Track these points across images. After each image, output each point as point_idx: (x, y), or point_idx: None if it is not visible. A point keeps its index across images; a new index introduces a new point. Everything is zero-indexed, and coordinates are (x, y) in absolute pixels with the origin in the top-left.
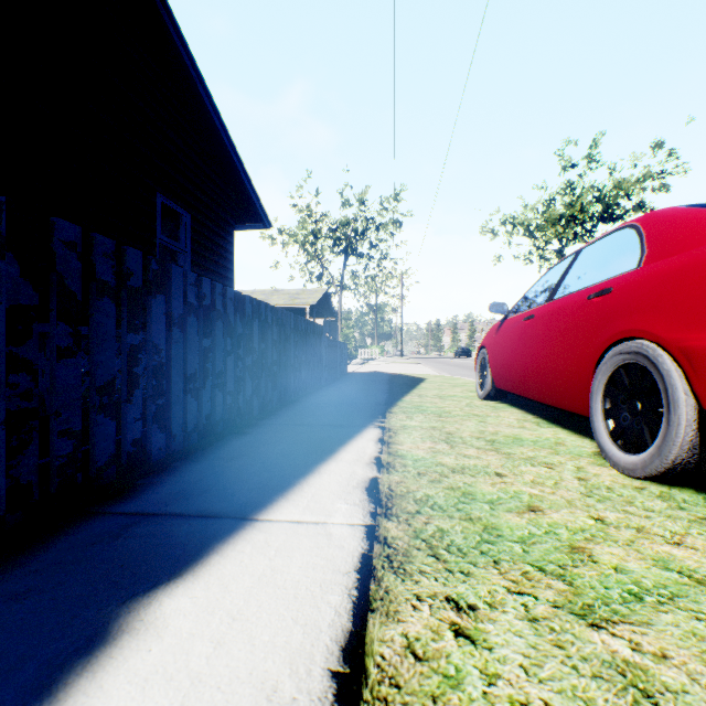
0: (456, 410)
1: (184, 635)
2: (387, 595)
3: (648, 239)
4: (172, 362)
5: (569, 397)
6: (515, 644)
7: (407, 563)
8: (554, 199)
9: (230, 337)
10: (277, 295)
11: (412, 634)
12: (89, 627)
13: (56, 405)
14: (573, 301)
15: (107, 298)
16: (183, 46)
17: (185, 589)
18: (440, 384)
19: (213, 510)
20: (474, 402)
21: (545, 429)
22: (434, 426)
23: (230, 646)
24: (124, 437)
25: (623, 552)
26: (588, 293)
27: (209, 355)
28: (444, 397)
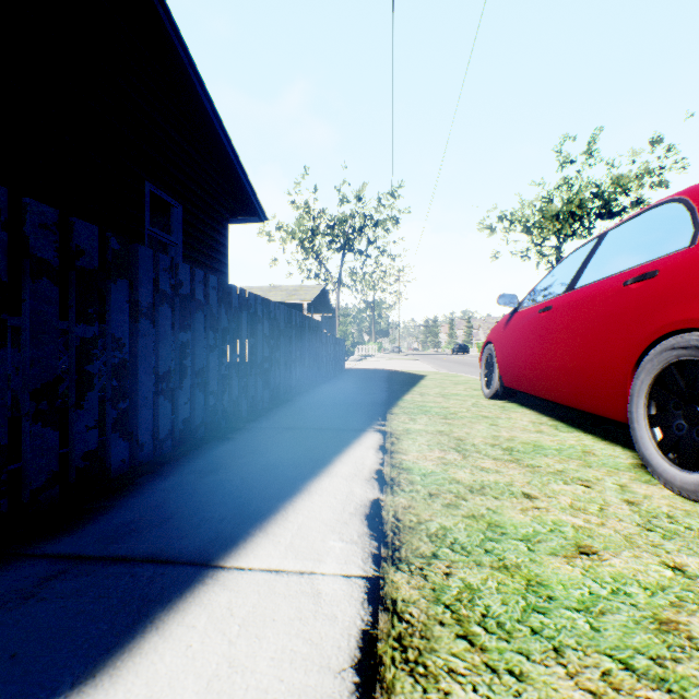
0: (462, 411)
1: None
2: None
3: None
4: (139, 359)
5: (599, 399)
6: None
7: (428, 652)
8: (552, 195)
9: (213, 330)
10: (275, 291)
11: None
12: None
13: None
14: (603, 289)
15: (46, 280)
16: (173, 28)
17: None
18: (441, 381)
19: (168, 550)
20: (481, 401)
21: (566, 434)
22: (440, 430)
23: None
24: (72, 450)
25: None
26: (623, 279)
27: (186, 351)
28: (447, 396)
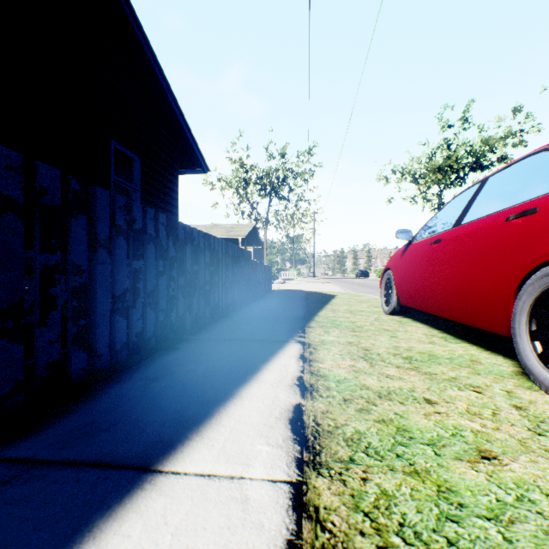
0: (367, 325)
1: None
2: None
3: None
4: (97, 282)
5: (484, 316)
6: None
7: None
8: (434, 152)
9: (162, 259)
10: (216, 228)
11: None
12: None
13: None
14: (487, 224)
15: (12, 214)
16: (133, 16)
17: None
18: (348, 300)
19: (113, 454)
20: (381, 316)
21: (454, 345)
22: (350, 341)
23: None
24: (36, 361)
25: None
26: (506, 215)
27: (139, 276)
28: (353, 312)
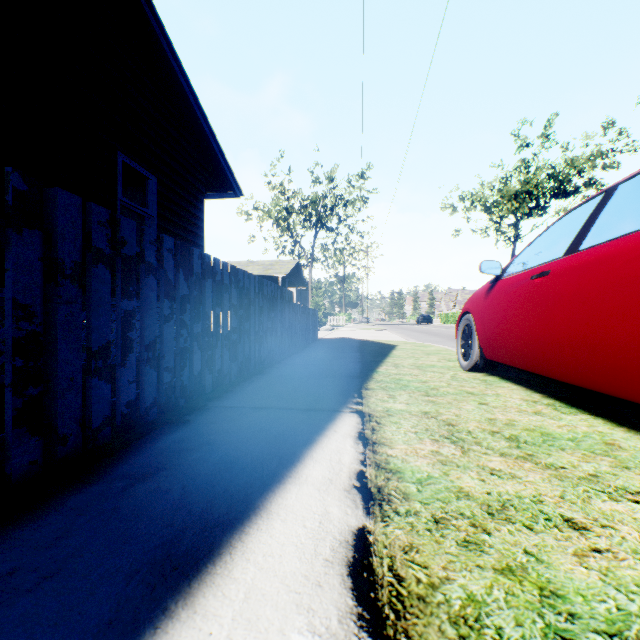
0: (443, 386)
1: None
2: None
3: None
4: (60, 331)
5: (623, 379)
6: None
7: None
8: (510, 176)
9: (168, 298)
10: (252, 266)
11: None
12: None
13: None
14: (628, 246)
15: None
16: None
17: None
18: (413, 351)
19: None
20: (459, 374)
21: (571, 417)
22: (425, 411)
23: None
24: None
25: None
26: None
27: (132, 321)
28: (422, 368)
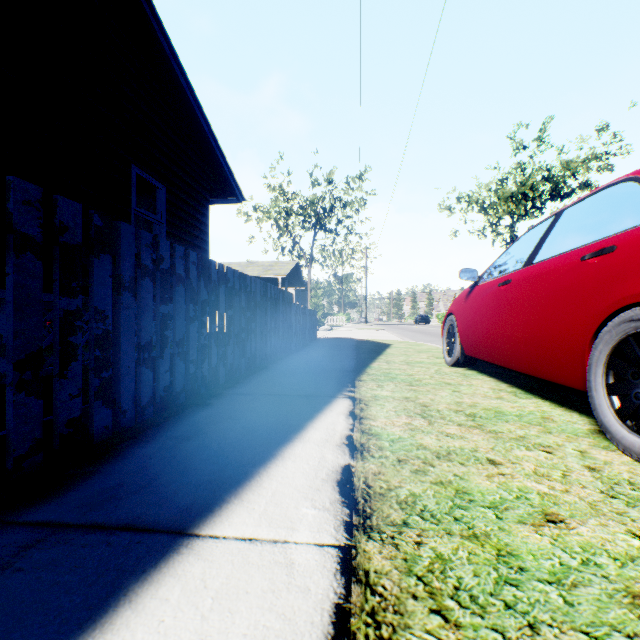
0: (426, 378)
1: None
2: None
3: None
4: (121, 330)
5: (557, 368)
6: None
7: (402, 629)
8: (506, 178)
9: (192, 303)
10: (252, 266)
11: None
12: None
13: None
14: (561, 264)
15: (30, 254)
16: (157, 22)
17: None
18: (406, 350)
19: (145, 518)
20: (443, 368)
21: (525, 400)
22: (406, 396)
23: None
24: (55, 417)
25: None
26: (581, 254)
27: (167, 322)
28: (411, 364)
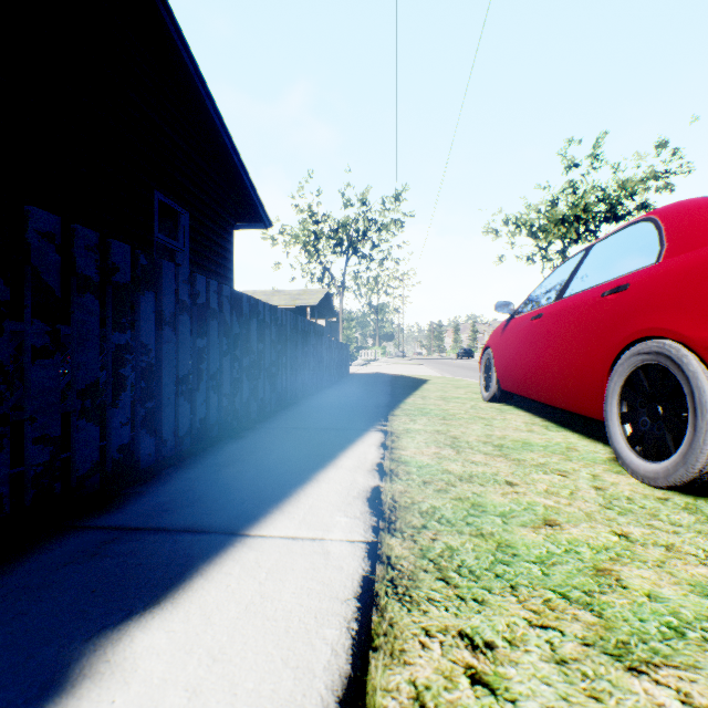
0: (460, 413)
1: (155, 682)
2: (392, 629)
3: (667, 232)
4: (163, 363)
5: (581, 400)
6: (543, 695)
7: (413, 588)
8: (557, 198)
9: (225, 336)
10: (278, 295)
11: (420, 681)
12: (46, 670)
13: (31, 409)
14: (585, 299)
15: (90, 294)
16: (181, 41)
17: (162, 621)
18: (443, 385)
19: (201, 523)
20: (479, 404)
21: (555, 433)
22: (438, 429)
23: (207, 697)
24: (109, 443)
25: (655, 575)
26: (602, 291)
27: (203, 356)
28: (447, 399)
